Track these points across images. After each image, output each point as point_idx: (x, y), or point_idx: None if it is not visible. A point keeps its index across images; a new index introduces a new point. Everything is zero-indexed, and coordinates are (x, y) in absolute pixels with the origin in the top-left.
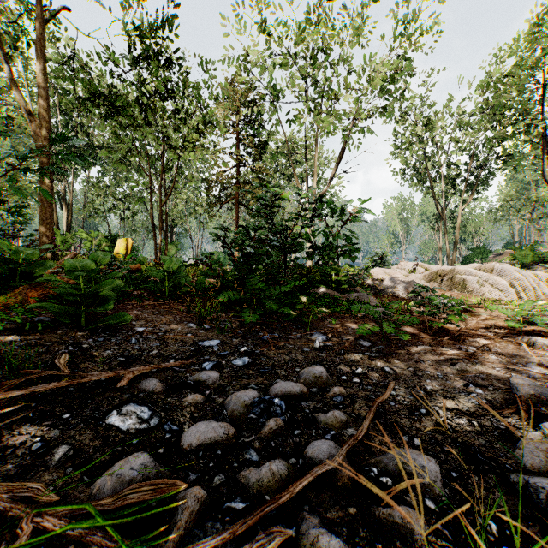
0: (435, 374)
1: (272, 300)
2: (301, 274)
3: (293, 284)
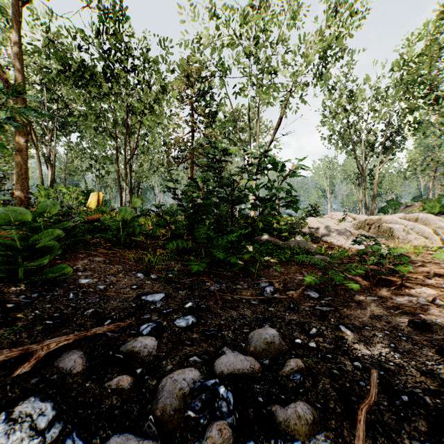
0: (396, 335)
1: (220, 250)
2: (246, 223)
3: (239, 233)
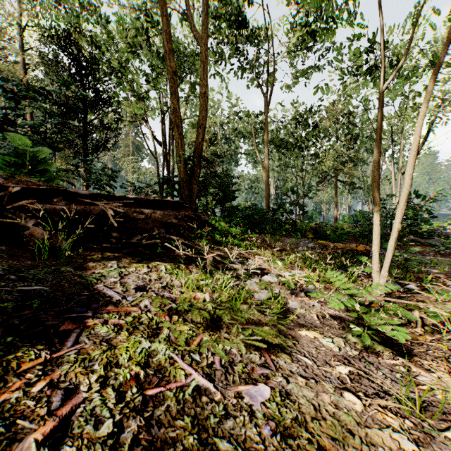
0: None
1: None
2: None
3: None
